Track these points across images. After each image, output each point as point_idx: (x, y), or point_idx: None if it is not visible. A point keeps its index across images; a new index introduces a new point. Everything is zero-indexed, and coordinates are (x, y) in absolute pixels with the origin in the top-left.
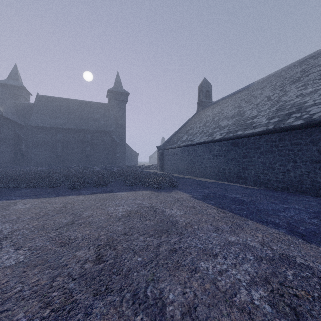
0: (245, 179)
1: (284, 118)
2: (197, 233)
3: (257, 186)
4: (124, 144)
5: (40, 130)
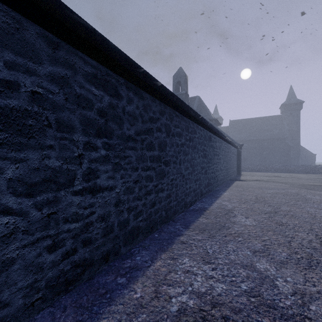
0: None
1: None
2: None
3: None
4: (298, 147)
5: None
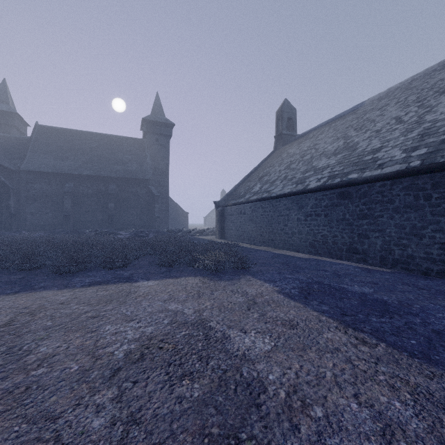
0: (364, 255)
1: (440, 147)
2: None
3: (386, 267)
4: (167, 199)
5: (40, 176)
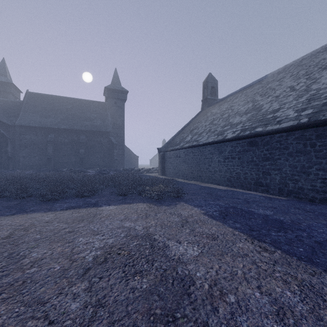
0: (267, 187)
1: (322, 108)
2: None
3: (283, 196)
4: (122, 146)
5: (29, 130)
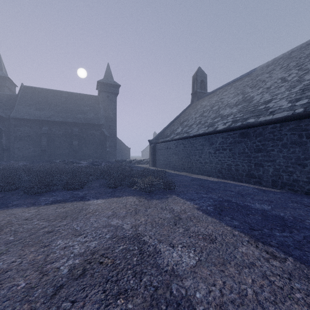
0: (259, 179)
1: None
2: None
3: (276, 188)
4: (115, 138)
5: (24, 122)
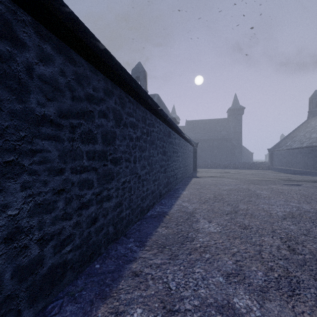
0: (316, 168)
1: None
2: (266, 173)
3: None
4: (240, 146)
5: None
